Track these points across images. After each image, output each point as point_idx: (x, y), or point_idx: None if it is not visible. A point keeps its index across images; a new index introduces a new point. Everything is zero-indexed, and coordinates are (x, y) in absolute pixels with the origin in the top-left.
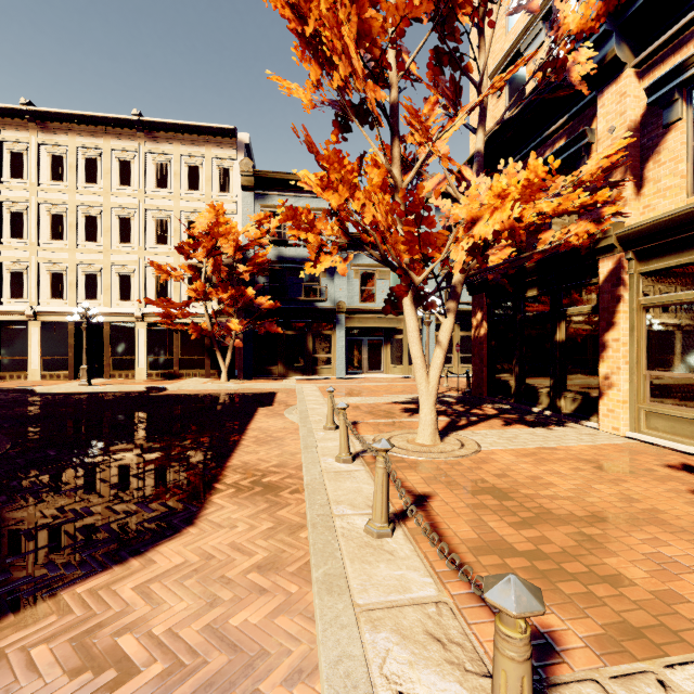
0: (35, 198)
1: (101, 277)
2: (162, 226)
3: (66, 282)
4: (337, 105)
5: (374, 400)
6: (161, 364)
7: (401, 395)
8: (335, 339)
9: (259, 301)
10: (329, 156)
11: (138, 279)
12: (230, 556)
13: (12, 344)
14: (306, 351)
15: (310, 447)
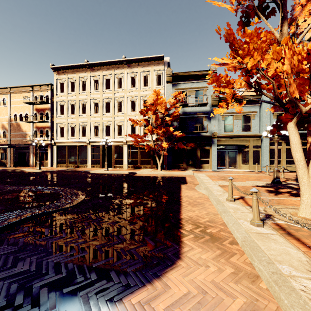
0: (89, 98)
1: (111, 126)
2: (133, 103)
3: (99, 129)
4: (243, 10)
5: (243, 184)
6: (133, 162)
7: (258, 181)
8: (211, 151)
9: (175, 134)
10: (251, 33)
11: (124, 126)
12: (217, 295)
13: (82, 154)
14: (196, 157)
15: (226, 211)
